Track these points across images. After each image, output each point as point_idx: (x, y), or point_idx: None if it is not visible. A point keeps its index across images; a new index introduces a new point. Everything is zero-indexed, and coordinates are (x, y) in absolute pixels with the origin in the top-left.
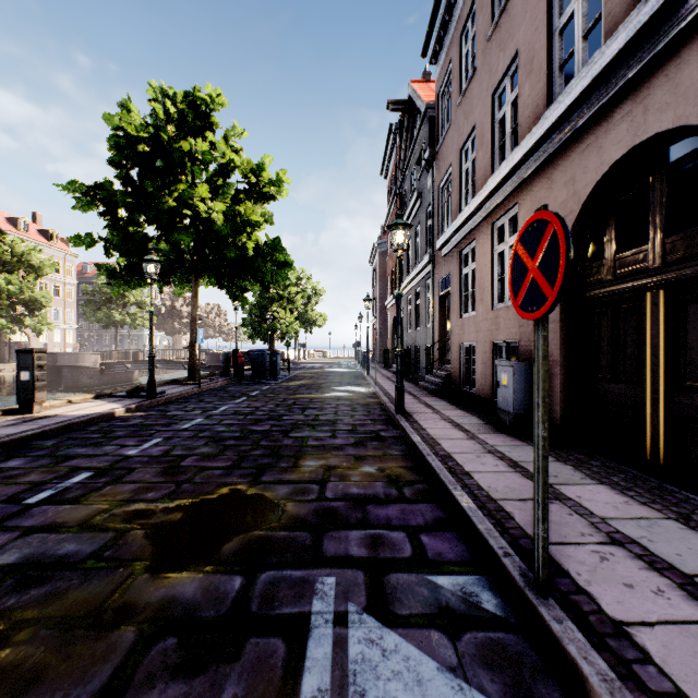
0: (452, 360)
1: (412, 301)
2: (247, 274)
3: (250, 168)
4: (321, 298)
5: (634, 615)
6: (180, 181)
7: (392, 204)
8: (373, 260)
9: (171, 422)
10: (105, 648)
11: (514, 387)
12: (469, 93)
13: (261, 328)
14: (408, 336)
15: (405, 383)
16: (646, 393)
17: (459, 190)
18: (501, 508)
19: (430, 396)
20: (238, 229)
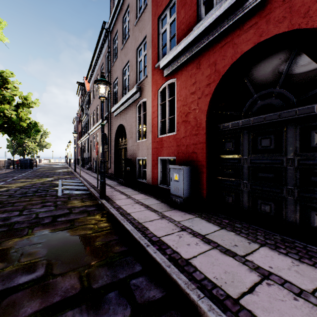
0: (92, 161)
1: (85, 144)
2: (23, 133)
3: (24, 97)
4: (48, 135)
5: (87, 177)
6: (0, 105)
7: (80, 108)
8: (74, 122)
9: (13, 176)
10: (40, 182)
11: (95, 165)
12: (94, 101)
13: (18, 149)
14: (84, 154)
15: (81, 168)
16: (107, 164)
17: (93, 121)
18: (82, 176)
19: (86, 170)
20: (21, 120)
